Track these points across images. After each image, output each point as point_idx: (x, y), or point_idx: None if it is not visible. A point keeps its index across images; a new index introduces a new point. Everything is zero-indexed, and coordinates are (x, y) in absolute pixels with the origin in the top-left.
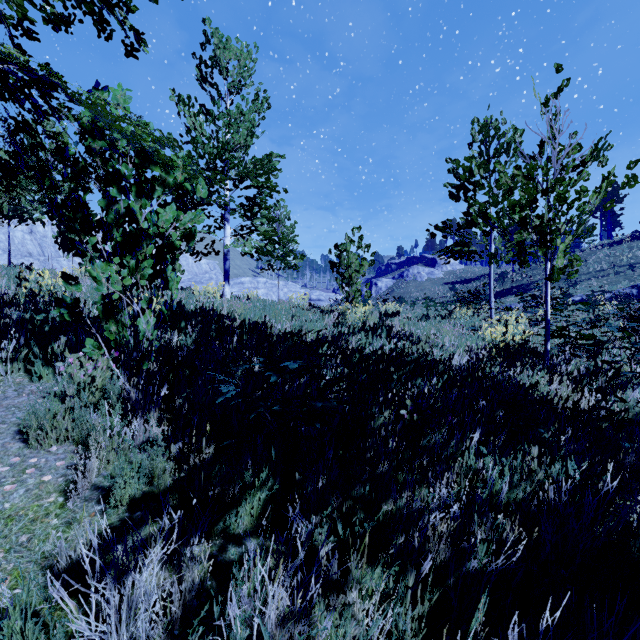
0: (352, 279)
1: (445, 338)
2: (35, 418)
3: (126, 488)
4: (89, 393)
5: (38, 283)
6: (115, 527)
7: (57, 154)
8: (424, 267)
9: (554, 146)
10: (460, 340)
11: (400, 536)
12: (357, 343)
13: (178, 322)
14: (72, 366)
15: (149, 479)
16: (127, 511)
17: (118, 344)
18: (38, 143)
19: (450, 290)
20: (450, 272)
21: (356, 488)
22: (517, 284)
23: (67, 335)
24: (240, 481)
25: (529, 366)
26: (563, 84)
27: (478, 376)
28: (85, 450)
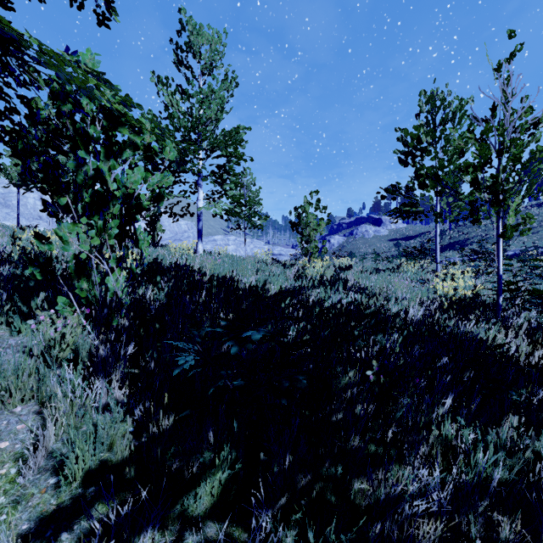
0: (310, 237)
1: (397, 291)
2: (1, 377)
3: (79, 462)
4: (60, 349)
5: (31, 242)
6: (65, 507)
7: (29, 118)
8: (371, 226)
9: (506, 109)
10: (411, 293)
11: (375, 524)
12: (317, 296)
13: (154, 277)
14: (42, 324)
15: (107, 447)
16: (80, 486)
17: (89, 301)
18: (12, 108)
19: (394, 246)
20: (394, 230)
21: (325, 465)
22: (454, 240)
23: (47, 291)
24: (199, 457)
25: (482, 319)
26: (516, 49)
27: (435, 330)
28: (41, 417)
